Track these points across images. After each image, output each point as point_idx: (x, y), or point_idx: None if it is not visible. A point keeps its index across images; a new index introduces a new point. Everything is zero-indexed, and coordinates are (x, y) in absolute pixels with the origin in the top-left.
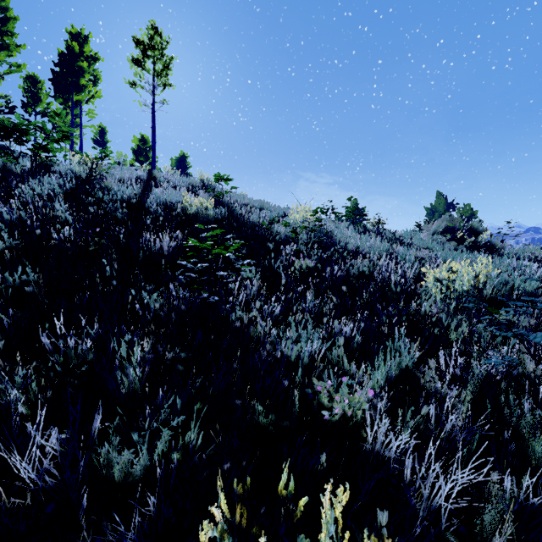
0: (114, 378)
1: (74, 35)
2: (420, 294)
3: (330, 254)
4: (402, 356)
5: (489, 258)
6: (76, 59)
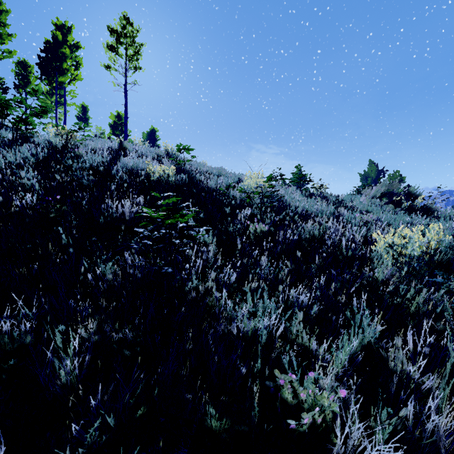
0: (52, 366)
1: (59, 27)
2: (371, 258)
3: (282, 218)
4: (365, 332)
5: (427, 221)
6: (60, 46)
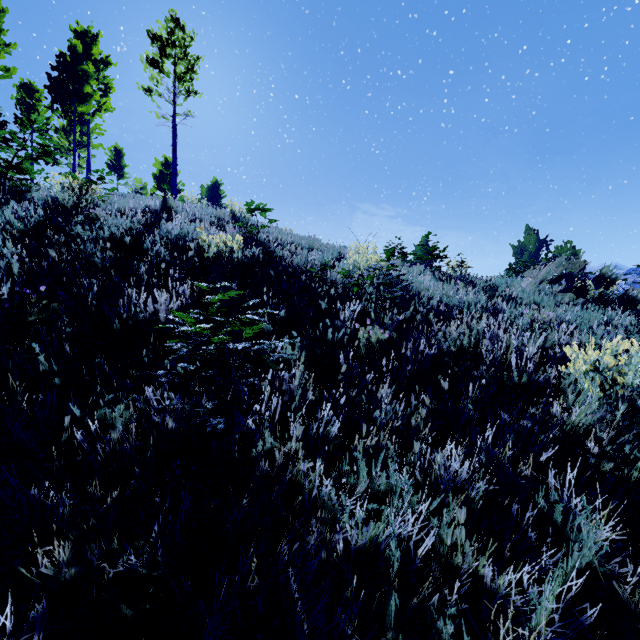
0: None
1: (80, 34)
2: (562, 389)
3: (408, 316)
4: (584, 549)
5: (633, 320)
6: (79, 61)
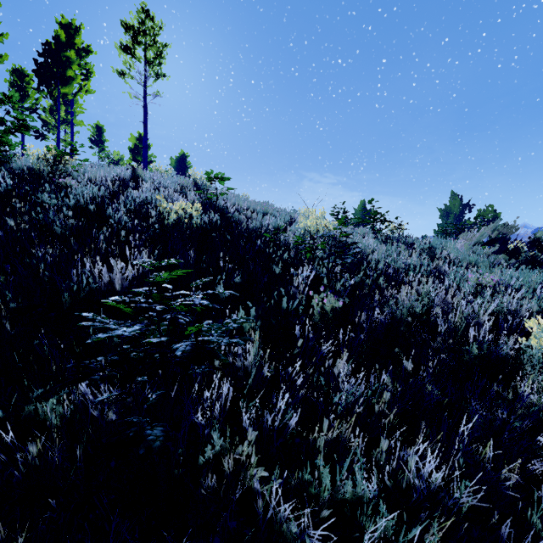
0: None
1: (65, 26)
2: (526, 365)
3: (359, 280)
4: None
5: None
6: (63, 49)
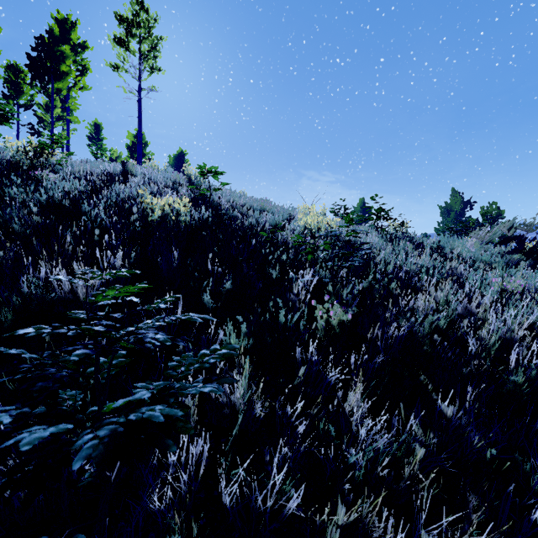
0: None
1: (60, 21)
2: None
3: (367, 285)
4: None
5: None
6: (56, 43)
